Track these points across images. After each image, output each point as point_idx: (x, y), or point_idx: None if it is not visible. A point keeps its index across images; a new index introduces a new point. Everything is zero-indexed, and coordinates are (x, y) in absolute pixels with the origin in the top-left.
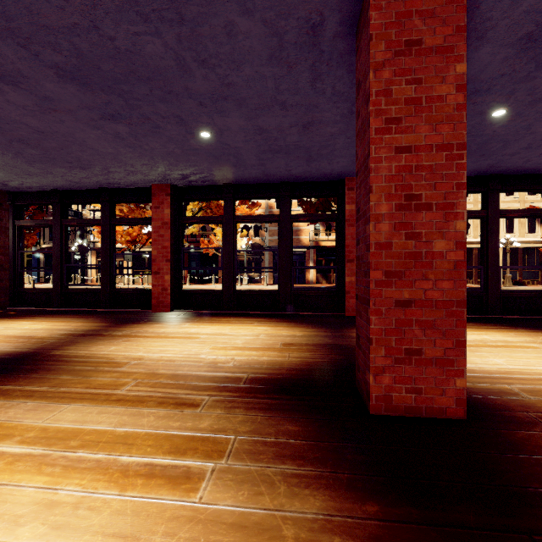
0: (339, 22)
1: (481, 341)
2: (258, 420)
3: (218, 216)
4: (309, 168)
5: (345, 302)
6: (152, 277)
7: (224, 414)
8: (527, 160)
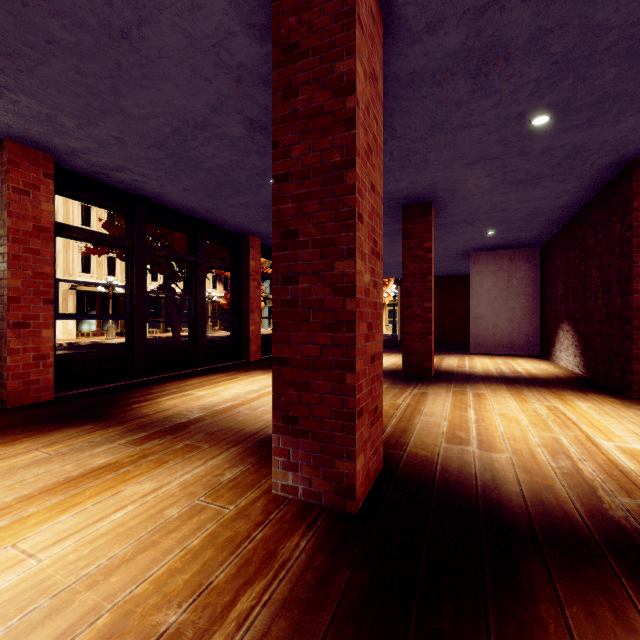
0: (407, 201)
1: None
2: (438, 386)
3: (125, 238)
4: (250, 222)
5: (250, 349)
6: (7, 334)
7: (433, 389)
8: None
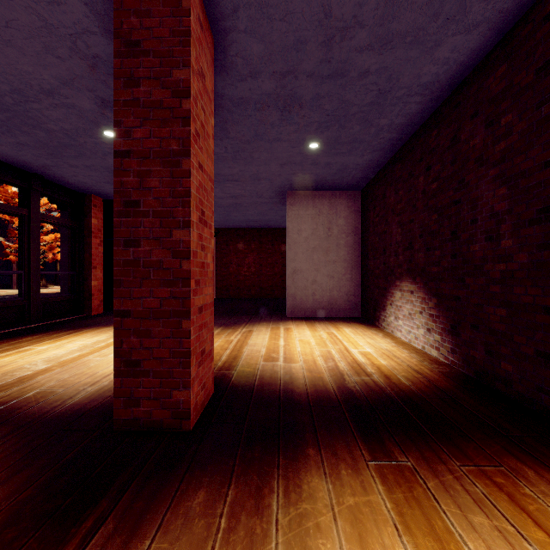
0: None
1: (88, 347)
2: (166, 545)
3: None
4: None
5: None
6: None
7: None
8: (75, 175)
